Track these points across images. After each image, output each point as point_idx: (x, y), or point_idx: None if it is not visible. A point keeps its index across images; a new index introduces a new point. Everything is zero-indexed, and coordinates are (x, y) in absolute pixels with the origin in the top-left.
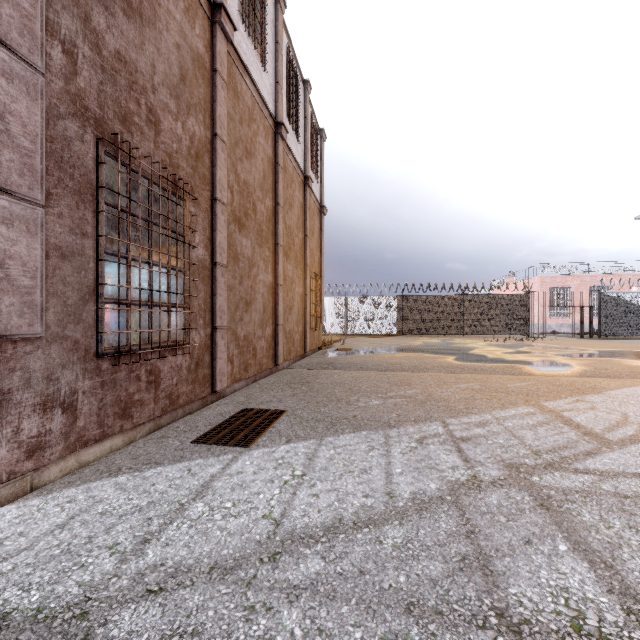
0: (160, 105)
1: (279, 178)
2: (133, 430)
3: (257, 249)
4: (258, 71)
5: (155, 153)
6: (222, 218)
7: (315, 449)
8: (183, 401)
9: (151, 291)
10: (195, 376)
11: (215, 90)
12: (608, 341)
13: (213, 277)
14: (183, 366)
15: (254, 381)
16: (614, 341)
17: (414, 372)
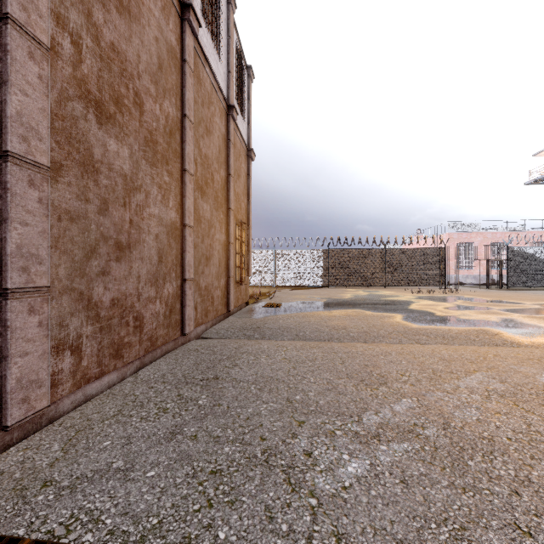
0: None
1: (187, 81)
2: None
3: (145, 167)
4: None
5: None
6: (31, 67)
7: None
8: None
9: None
10: None
11: None
12: (522, 292)
13: None
14: None
15: (139, 366)
16: (527, 292)
17: (368, 342)
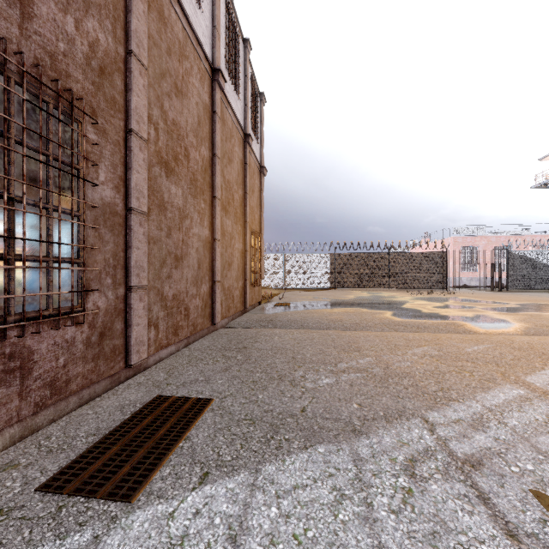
0: None
1: (216, 128)
2: None
3: (190, 199)
4: (191, 6)
5: (21, 43)
6: (140, 155)
7: (245, 503)
8: (77, 386)
9: (4, 238)
10: (98, 350)
11: None
12: (517, 294)
13: (127, 226)
14: (77, 340)
15: (187, 344)
16: (522, 294)
17: (357, 330)
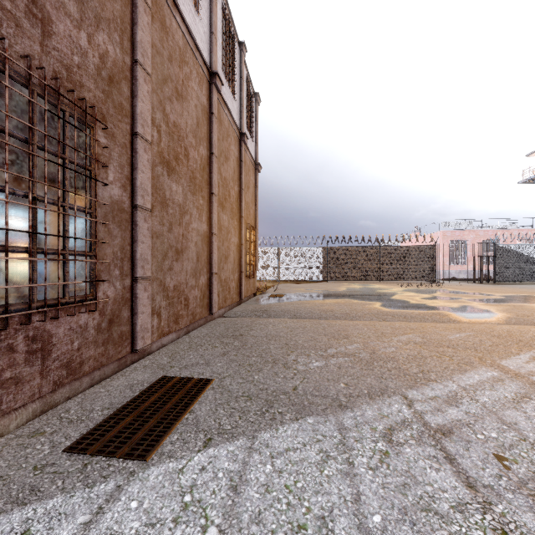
0: (51, 0)
1: (214, 128)
2: (3, 418)
3: (190, 196)
4: (191, 14)
5: (42, 59)
6: (145, 156)
7: (244, 461)
8: (89, 367)
9: (29, 233)
10: (108, 335)
11: (135, 11)
12: (504, 286)
13: (133, 222)
14: (89, 326)
15: (186, 332)
16: (509, 286)
17: (347, 320)
